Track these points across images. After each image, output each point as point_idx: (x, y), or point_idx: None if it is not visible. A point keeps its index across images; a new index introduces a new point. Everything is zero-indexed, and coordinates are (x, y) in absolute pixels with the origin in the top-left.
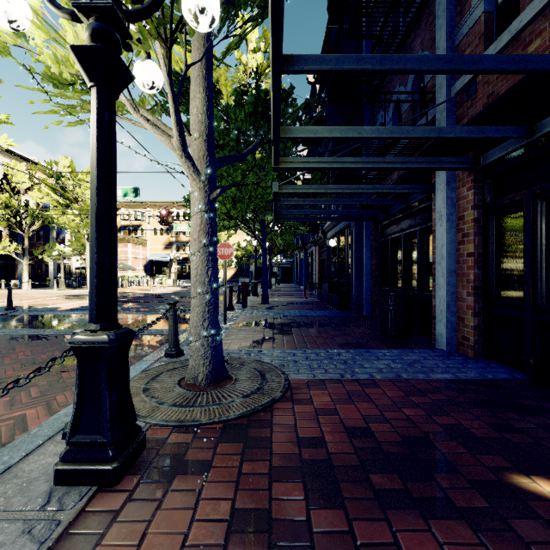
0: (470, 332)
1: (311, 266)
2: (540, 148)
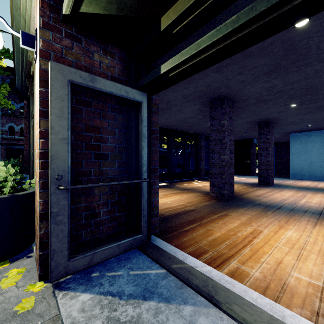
0: None
1: None
2: None
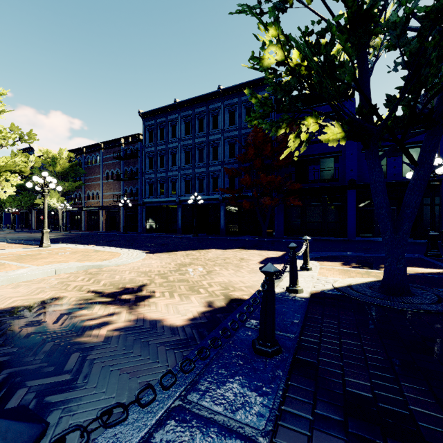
0: (86, 228)
1: (25, 218)
2: (91, 211)
